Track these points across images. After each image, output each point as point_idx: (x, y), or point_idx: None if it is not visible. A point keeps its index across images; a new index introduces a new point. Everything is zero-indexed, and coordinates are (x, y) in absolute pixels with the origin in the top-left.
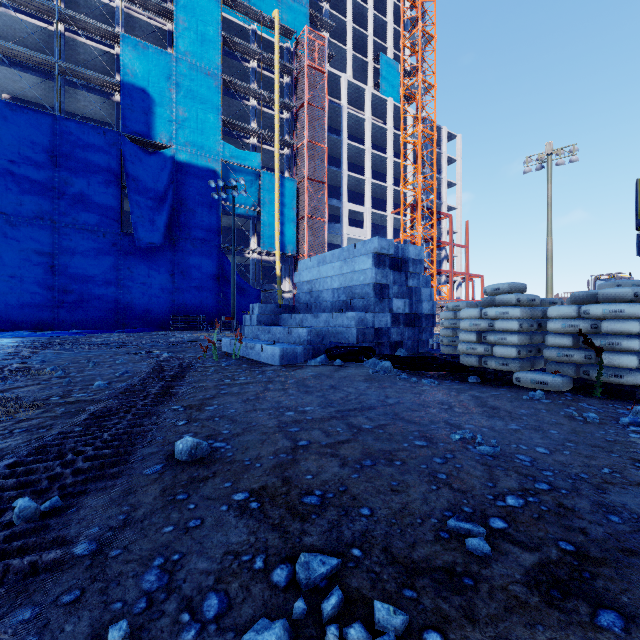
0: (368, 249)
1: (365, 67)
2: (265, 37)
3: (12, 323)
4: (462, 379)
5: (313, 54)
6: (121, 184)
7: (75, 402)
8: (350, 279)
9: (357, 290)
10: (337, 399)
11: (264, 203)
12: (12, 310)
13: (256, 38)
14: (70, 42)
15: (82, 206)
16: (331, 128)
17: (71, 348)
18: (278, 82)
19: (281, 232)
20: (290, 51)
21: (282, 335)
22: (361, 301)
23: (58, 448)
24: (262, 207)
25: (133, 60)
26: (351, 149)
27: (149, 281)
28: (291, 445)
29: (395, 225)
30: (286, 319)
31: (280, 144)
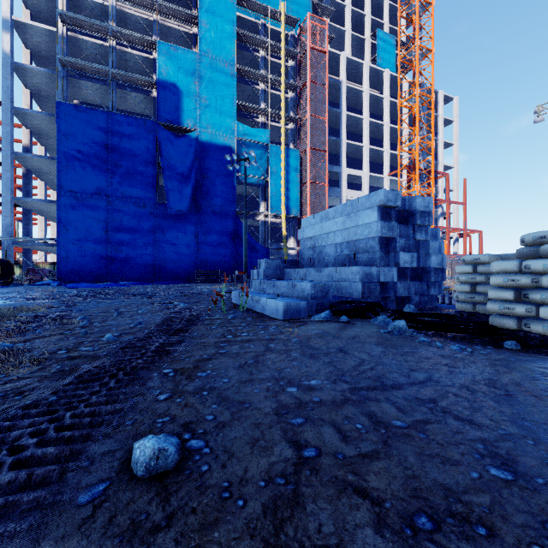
0: (373, 202)
1: (362, 44)
2: (273, 28)
3: (79, 276)
4: (494, 343)
5: (315, 38)
6: (157, 163)
7: (76, 358)
8: (353, 233)
9: (361, 244)
10: (348, 369)
11: (272, 172)
12: (79, 266)
13: (265, 30)
14: (120, 53)
15: (128, 183)
16: (331, 102)
17: (113, 297)
18: (284, 66)
19: (286, 197)
20: (294, 38)
21: (286, 289)
22: (365, 255)
23: (1, 436)
24: (270, 176)
25: (166, 61)
26: (349, 119)
27: (178, 242)
28: (292, 455)
29: (391, 186)
30: (290, 273)
31: (285, 120)
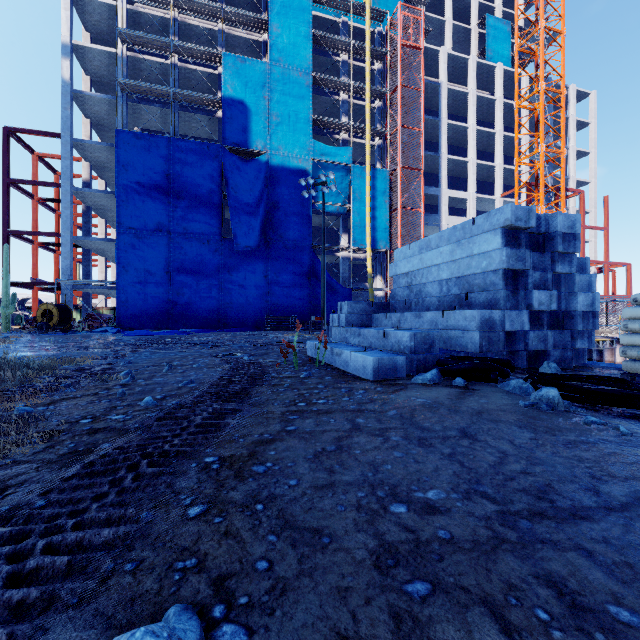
0: (494, 223)
1: (467, 36)
2: (355, 26)
3: (139, 323)
4: None
5: (407, 32)
6: (222, 193)
7: (98, 431)
8: (466, 266)
9: (476, 280)
10: (485, 470)
11: (354, 198)
12: (139, 311)
13: (346, 29)
14: (182, 71)
15: (191, 217)
16: (427, 110)
17: (171, 347)
18: (369, 69)
19: (372, 227)
20: (382, 35)
21: (375, 339)
22: (483, 295)
23: None
24: (352, 203)
25: (232, 75)
26: (451, 129)
27: (246, 283)
28: None
29: None
30: (379, 319)
31: (371, 135)
